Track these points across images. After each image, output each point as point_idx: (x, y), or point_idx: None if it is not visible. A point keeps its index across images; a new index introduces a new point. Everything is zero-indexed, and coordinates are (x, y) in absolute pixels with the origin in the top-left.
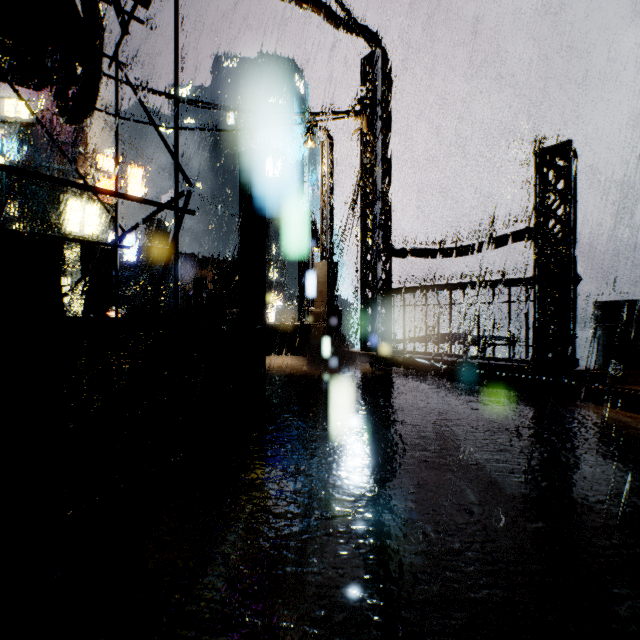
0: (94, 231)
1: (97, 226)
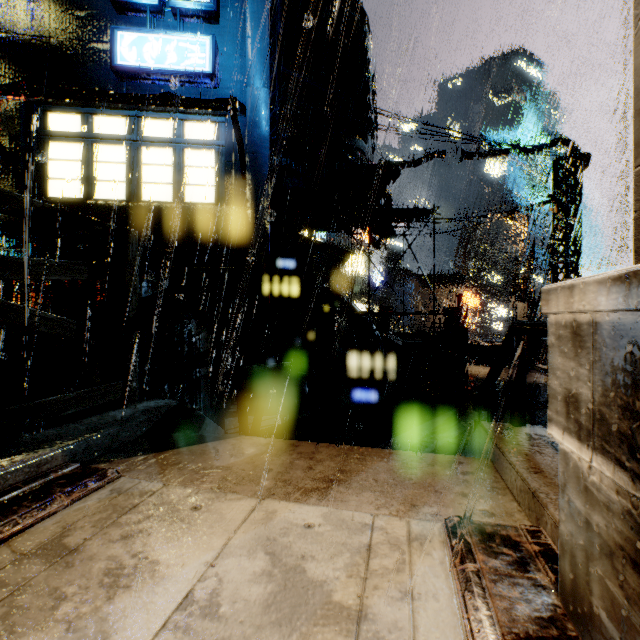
0: (362, 272)
1: (364, 268)
